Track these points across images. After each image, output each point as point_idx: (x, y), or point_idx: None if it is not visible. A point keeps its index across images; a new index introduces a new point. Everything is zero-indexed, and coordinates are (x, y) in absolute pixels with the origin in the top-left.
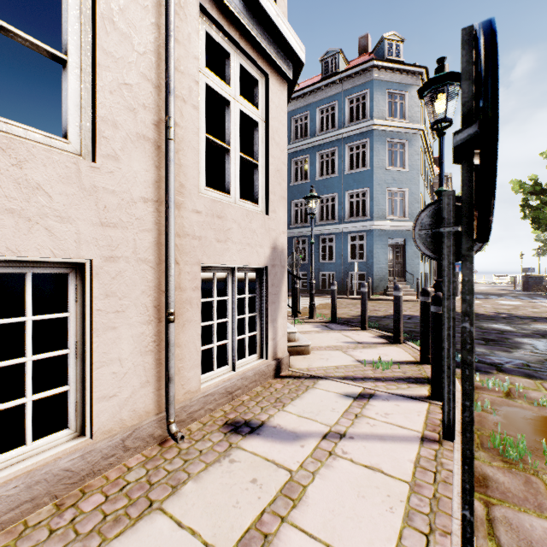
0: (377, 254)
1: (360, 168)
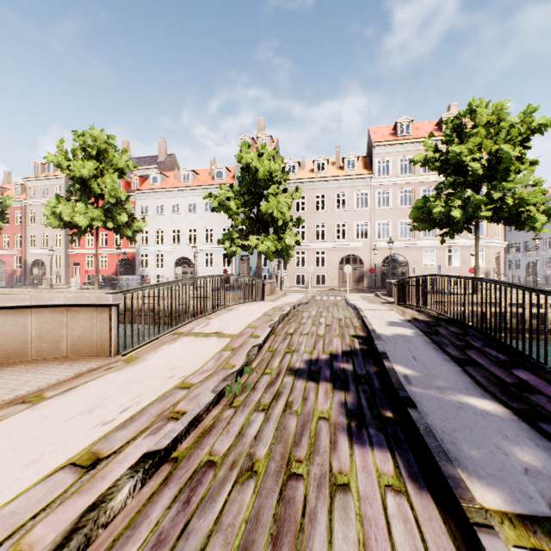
0: None
1: None
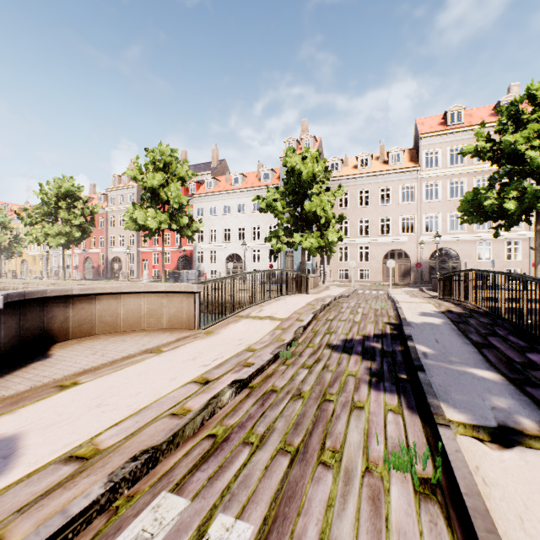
0: None
1: None
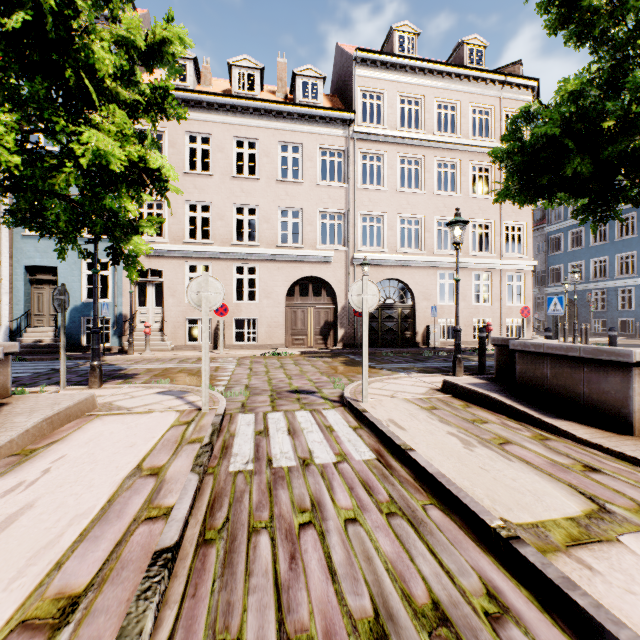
0: None
1: None
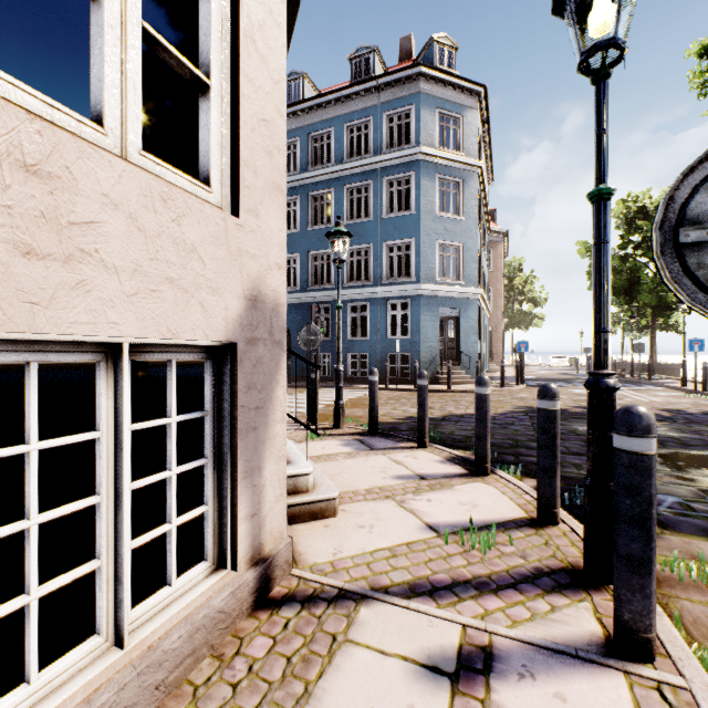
0: (425, 328)
1: (402, 212)
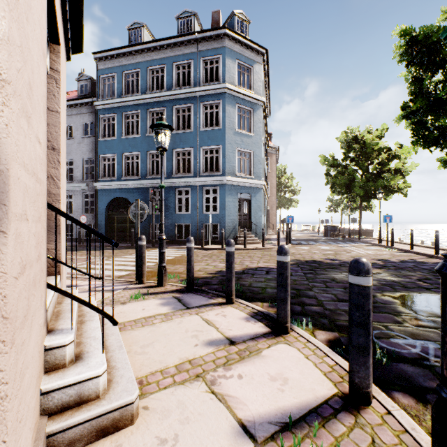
0: (228, 206)
1: (214, 127)
